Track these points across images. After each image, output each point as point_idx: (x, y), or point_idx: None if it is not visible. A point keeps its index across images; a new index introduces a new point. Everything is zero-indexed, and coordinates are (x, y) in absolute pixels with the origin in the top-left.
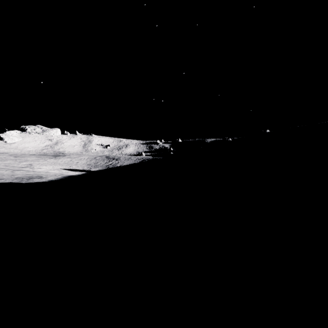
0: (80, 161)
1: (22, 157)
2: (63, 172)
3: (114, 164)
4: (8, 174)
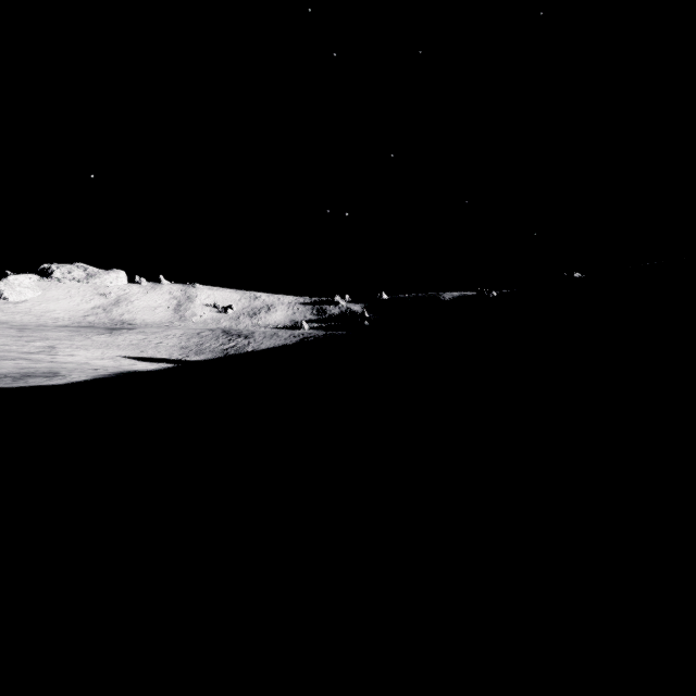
0: (165, 341)
1: (36, 331)
2: (122, 365)
3: (239, 346)
4: None
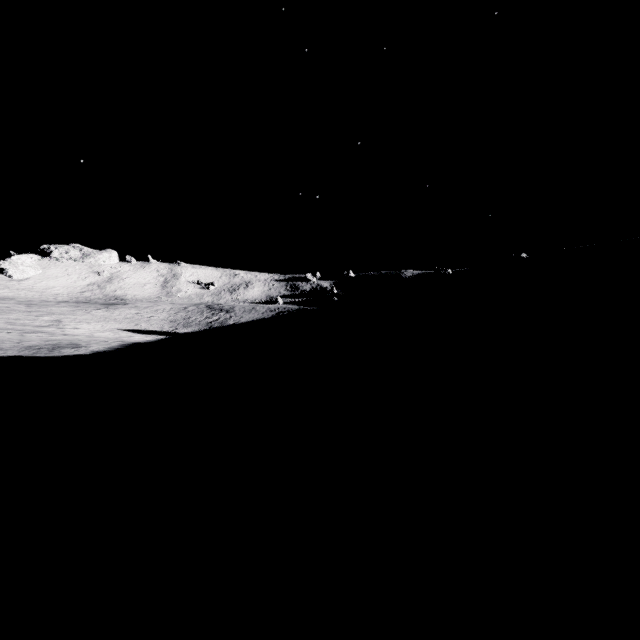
0: (155, 315)
1: (42, 307)
2: (122, 337)
3: (222, 320)
4: (13, 340)
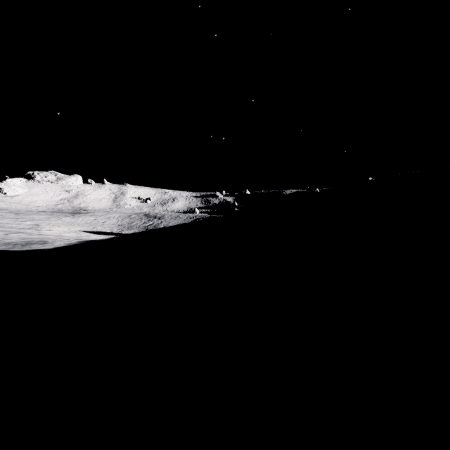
0: (108, 221)
1: (26, 215)
2: (82, 236)
3: (155, 224)
4: None
